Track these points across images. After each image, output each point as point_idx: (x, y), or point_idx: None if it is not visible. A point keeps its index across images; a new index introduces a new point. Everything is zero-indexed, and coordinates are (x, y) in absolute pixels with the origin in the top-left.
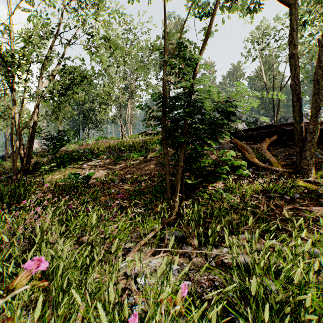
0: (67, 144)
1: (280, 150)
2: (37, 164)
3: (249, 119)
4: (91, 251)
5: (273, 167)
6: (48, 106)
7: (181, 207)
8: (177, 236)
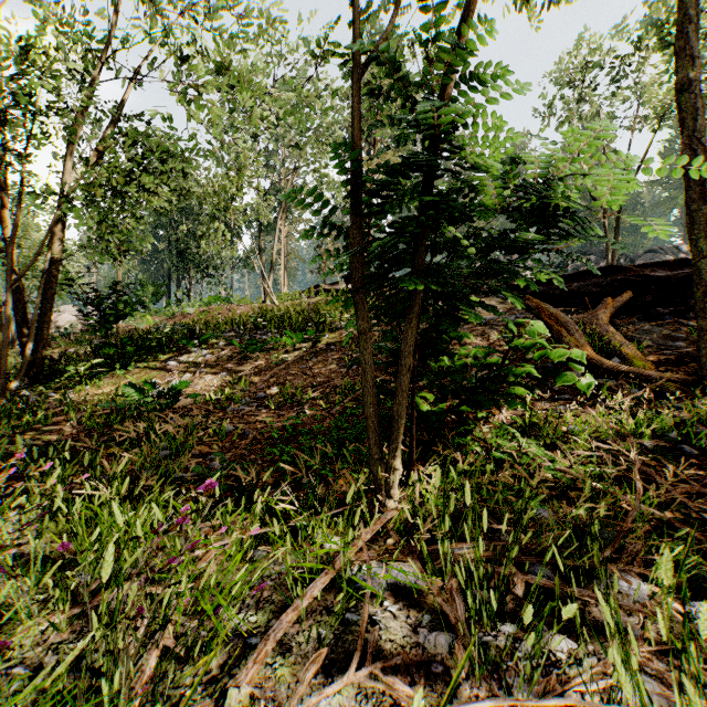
0: (139, 315)
1: (642, 327)
2: (61, 360)
3: (554, 257)
4: (91, 686)
5: (639, 368)
6: (81, 220)
7: (407, 481)
8: (402, 583)
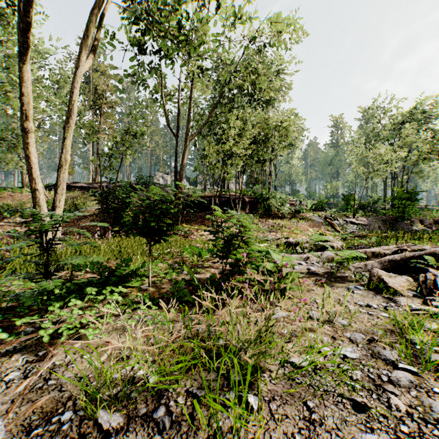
0: None
1: None
2: None
3: None
4: None
5: None
6: None
7: None
8: None
